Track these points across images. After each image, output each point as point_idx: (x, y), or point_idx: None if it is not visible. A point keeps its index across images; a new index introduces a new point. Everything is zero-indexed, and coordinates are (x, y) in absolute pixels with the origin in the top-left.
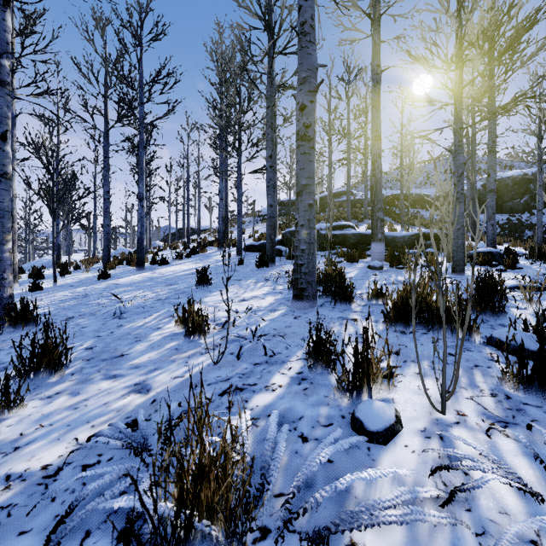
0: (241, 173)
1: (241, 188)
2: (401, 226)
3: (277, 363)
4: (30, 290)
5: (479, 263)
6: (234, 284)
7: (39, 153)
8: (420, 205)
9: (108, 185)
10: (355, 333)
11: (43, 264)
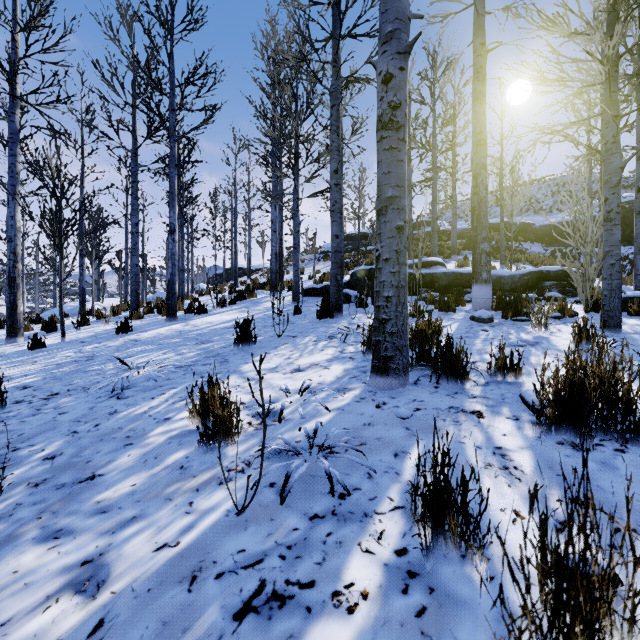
0: (297, 197)
1: (298, 216)
2: (500, 263)
3: (354, 519)
4: (29, 348)
5: (634, 312)
6: (286, 343)
7: (41, 173)
8: (522, 236)
9: (137, 216)
10: (487, 445)
11: (67, 311)
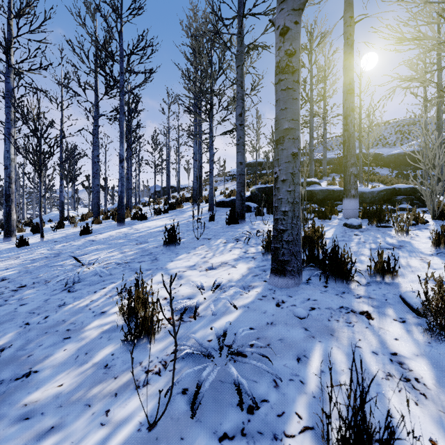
0: (212, 135)
1: (213, 149)
2: (359, 182)
3: (264, 442)
4: (17, 246)
5: None
6: (203, 244)
7: (25, 118)
8: (373, 163)
9: (98, 150)
10: (382, 351)
11: (51, 217)
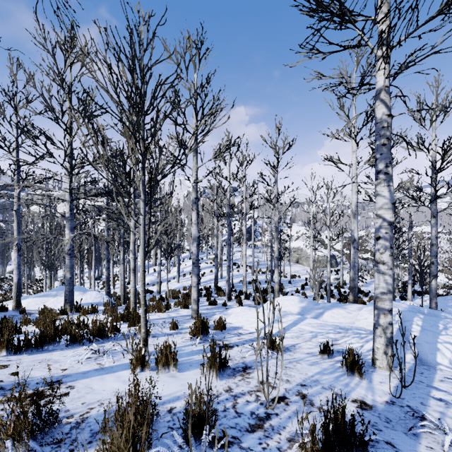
0: None
1: None
2: None
3: None
4: None
5: None
6: None
7: None
8: None
9: None
10: None
11: None
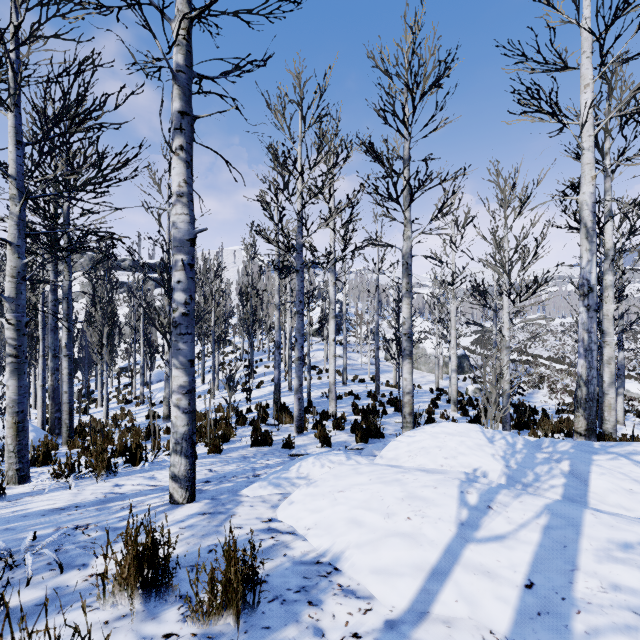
0: None
1: None
2: None
3: None
4: None
5: None
6: None
7: None
8: None
9: None
10: None
11: None
